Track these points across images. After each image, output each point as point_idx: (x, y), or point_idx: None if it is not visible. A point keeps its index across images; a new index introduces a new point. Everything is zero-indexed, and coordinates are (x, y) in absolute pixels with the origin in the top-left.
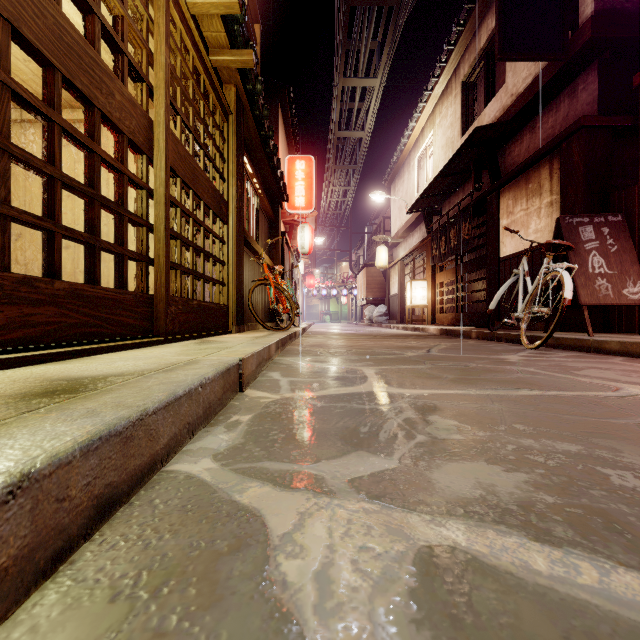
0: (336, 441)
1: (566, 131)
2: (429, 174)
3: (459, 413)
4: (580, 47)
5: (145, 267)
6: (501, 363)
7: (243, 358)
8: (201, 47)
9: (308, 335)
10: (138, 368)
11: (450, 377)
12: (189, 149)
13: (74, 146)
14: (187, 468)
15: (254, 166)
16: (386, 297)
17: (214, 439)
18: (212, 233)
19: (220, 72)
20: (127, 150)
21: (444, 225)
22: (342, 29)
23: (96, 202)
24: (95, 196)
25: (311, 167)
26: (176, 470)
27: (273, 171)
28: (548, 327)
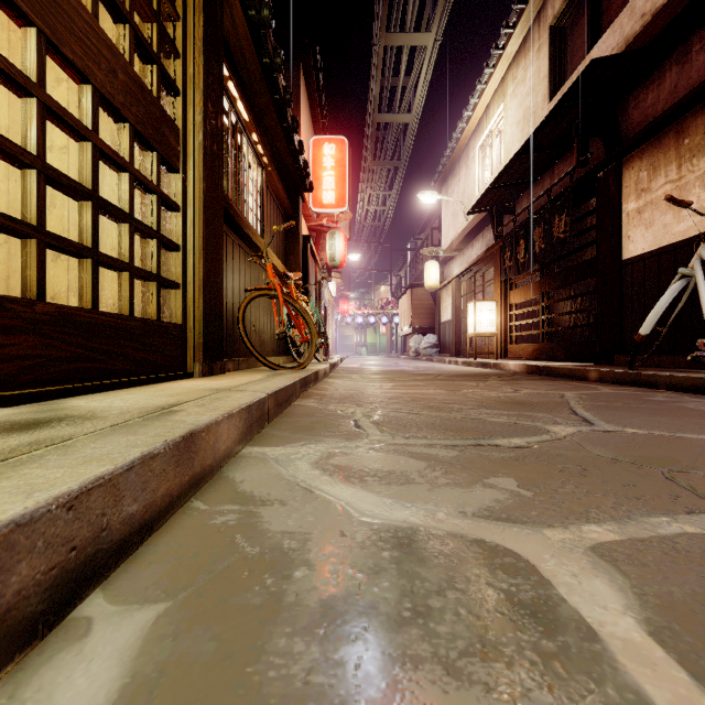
0: None
1: None
2: (496, 165)
3: None
4: None
5: None
6: None
7: None
8: None
9: (338, 374)
10: None
11: None
12: None
13: None
14: None
15: (256, 121)
16: (436, 324)
17: None
18: (130, 170)
19: None
20: None
21: (523, 224)
22: None
23: None
24: None
25: (343, 152)
26: None
27: (288, 140)
28: None
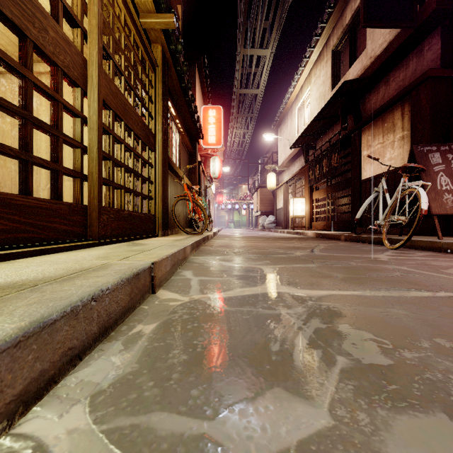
0: (245, 368)
1: (415, 81)
2: (306, 120)
3: (368, 321)
4: (426, 17)
5: (80, 182)
6: (376, 262)
7: (155, 262)
8: (131, 8)
9: (218, 238)
10: (40, 275)
11: (340, 276)
12: (121, 88)
13: (36, 92)
14: (44, 429)
15: (177, 111)
16: (274, 210)
17: (104, 364)
18: (141, 158)
19: (149, 33)
20: (62, 81)
21: (318, 156)
22: (243, 12)
23: (28, 122)
24: (27, 116)
25: (220, 114)
26: (27, 434)
27: (192, 115)
28: (402, 232)
